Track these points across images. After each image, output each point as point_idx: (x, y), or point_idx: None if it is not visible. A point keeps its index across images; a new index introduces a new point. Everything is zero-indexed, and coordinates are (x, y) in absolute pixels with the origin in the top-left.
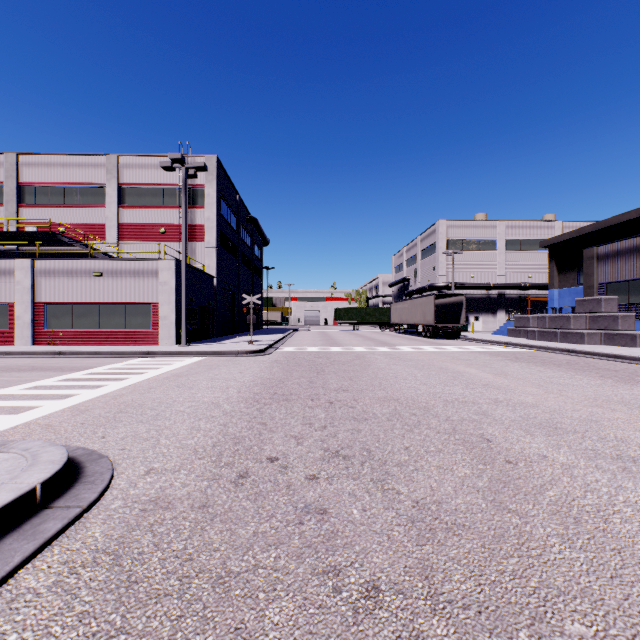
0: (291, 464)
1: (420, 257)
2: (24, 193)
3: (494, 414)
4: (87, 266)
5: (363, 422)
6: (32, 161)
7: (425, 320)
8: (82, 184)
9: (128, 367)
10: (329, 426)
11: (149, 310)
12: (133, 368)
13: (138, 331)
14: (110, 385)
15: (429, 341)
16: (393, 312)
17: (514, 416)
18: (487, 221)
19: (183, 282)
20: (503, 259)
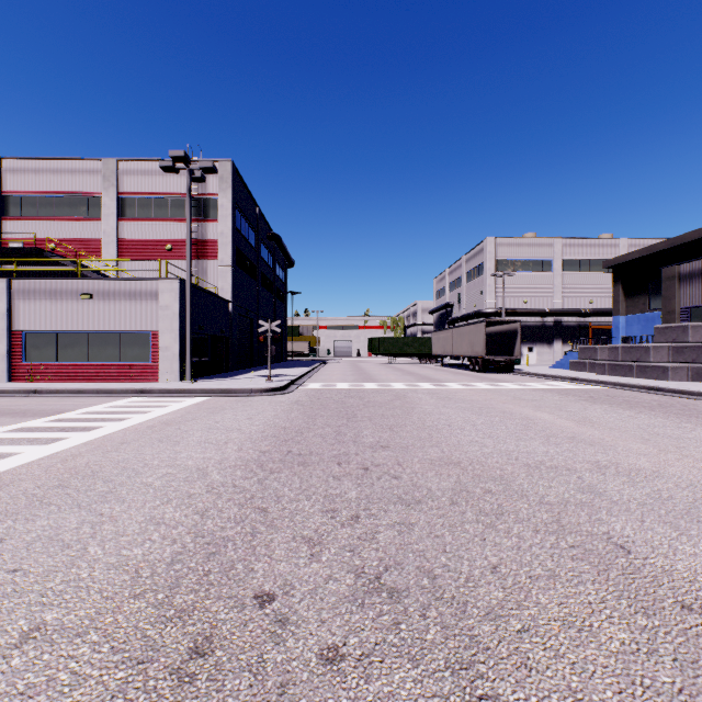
0: (295, 613)
1: (465, 280)
2: (8, 204)
3: (607, 491)
4: (74, 287)
5: (415, 507)
6: (17, 167)
7: (473, 351)
8: (75, 193)
9: (110, 410)
10: (363, 516)
11: (148, 339)
12: (115, 412)
13: (134, 364)
14: (71, 438)
15: (479, 376)
16: (435, 342)
17: (639, 495)
18: (542, 238)
19: (187, 306)
20: (560, 282)
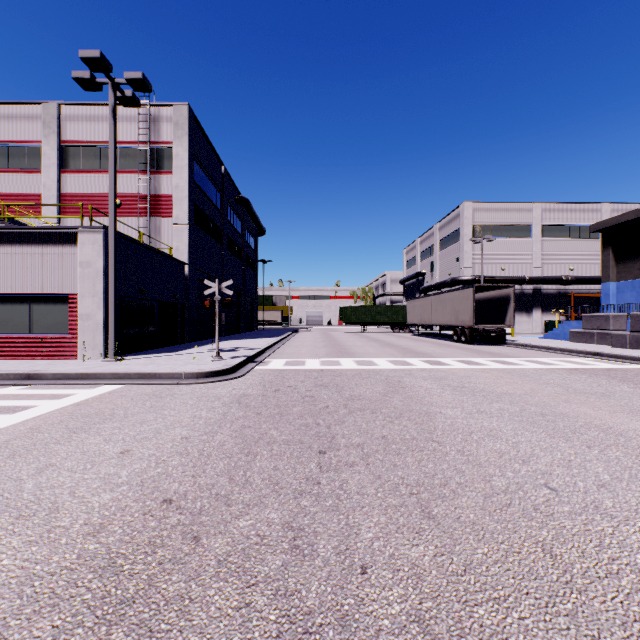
0: None
1: (438, 248)
2: None
3: None
4: None
5: None
6: None
7: (458, 320)
8: (12, 142)
9: None
10: None
11: (66, 305)
12: None
13: (48, 337)
14: None
15: (470, 348)
16: (410, 310)
17: None
18: (520, 203)
19: (111, 261)
20: (540, 248)
